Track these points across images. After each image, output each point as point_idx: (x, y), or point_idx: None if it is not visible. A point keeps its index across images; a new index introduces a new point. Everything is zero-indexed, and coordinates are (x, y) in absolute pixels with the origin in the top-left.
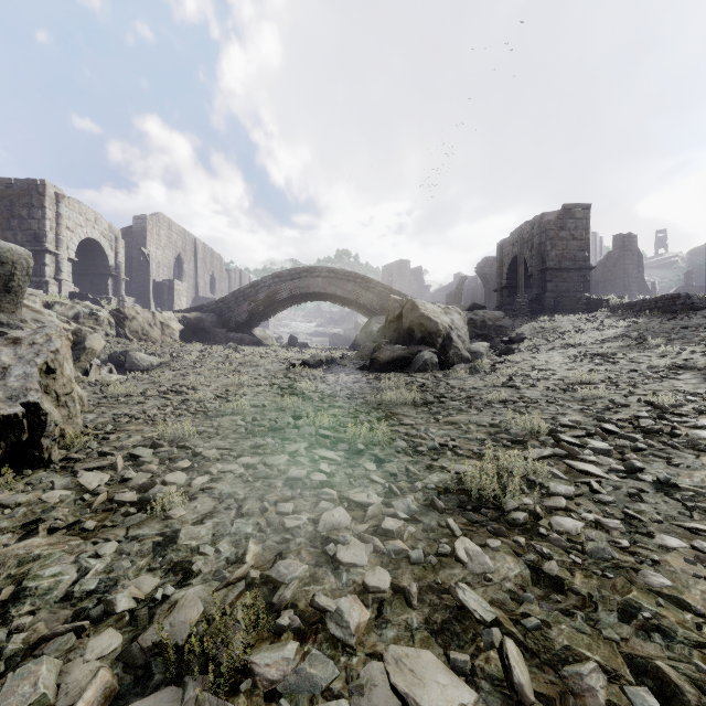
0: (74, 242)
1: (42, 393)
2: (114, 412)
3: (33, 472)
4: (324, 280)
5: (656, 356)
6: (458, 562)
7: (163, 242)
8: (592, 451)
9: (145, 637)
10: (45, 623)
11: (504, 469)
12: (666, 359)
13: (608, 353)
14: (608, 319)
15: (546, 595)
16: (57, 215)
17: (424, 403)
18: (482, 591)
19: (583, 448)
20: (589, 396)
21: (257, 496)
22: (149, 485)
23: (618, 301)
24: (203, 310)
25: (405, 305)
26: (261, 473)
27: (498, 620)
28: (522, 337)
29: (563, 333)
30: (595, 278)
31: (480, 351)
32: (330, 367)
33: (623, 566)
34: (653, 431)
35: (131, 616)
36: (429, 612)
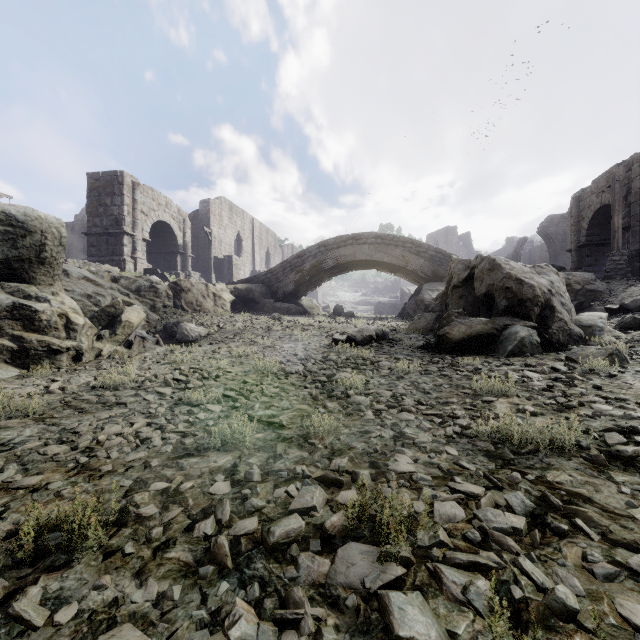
0: (148, 224)
1: None
2: (70, 422)
3: None
4: (371, 247)
5: None
6: None
7: (225, 222)
8: None
9: None
10: None
11: None
12: None
13: None
14: None
15: None
16: (134, 201)
17: (609, 453)
18: None
19: None
20: None
21: None
22: None
23: None
24: (253, 281)
25: (478, 264)
26: None
27: None
28: None
29: None
30: None
31: (598, 324)
32: (381, 344)
33: None
34: None
35: None
36: None
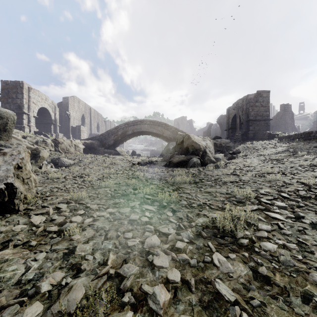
0: (36, 109)
1: (15, 178)
2: (51, 186)
3: (10, 215)
4: (148, 125)
5: (303, 160)
6: (214, 266)
7: (76, 108)
8: (277, 207)
9: (54, 307)
10: (5, 297)
11: (235, 216)
12: (308, 161)
13: (279, 159)
14: (278, 143)
15: (261, 286)
16: (29, 97)
17: (194, 182)
18: (228, 283)
19: (272, 205)
20: (273, 179)
21: (115, 229)
22: (63, 223)
23: (283, 135)
24: (93, 139)
25: (185, 136)
26: (117, 217)
27: (237, 300)
28: (238, 151)
29: (257, 149)
30: (271, 124)
31: (219, 158)
32: (150, 165)
33: (300, 270)
34: (306, 197)
35: (49, 294)
36: (201, 295)
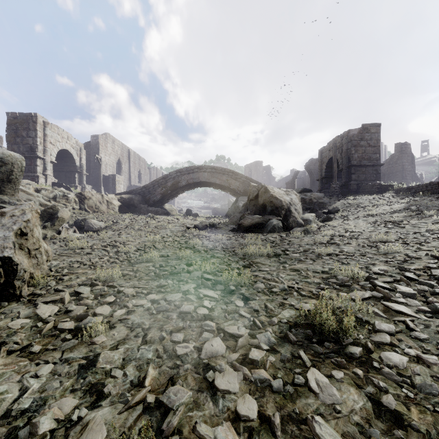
0: (54, 151)
1: (18, 249)
2: (70, 259)
3: (8, 304)
4: (209, 174)
5: (431, 223)
6: (311, 391)
7: (109, 151)
8: (401, 294)
9: None
10: None
11: (338, 309)
12: (438, 224)
13: (396, 220)
14: (393, 198)
15: (389, 430)
16: (44, 135)
17: (274, 255)
18: (334, 423)
19: (393, 291)
20: (389, 251)
21: (158, 326)
22: (83, 316)
23: (399, 186)
24: (133, 193)
25: (260, 189)
26: (162, 308)
27: None
28: (336, 209)
29: (363, 207)
30: (382, 171)
31: (309, 219)
32: (212, 229)
33: None
34: None
35: (51, 436)
36: None
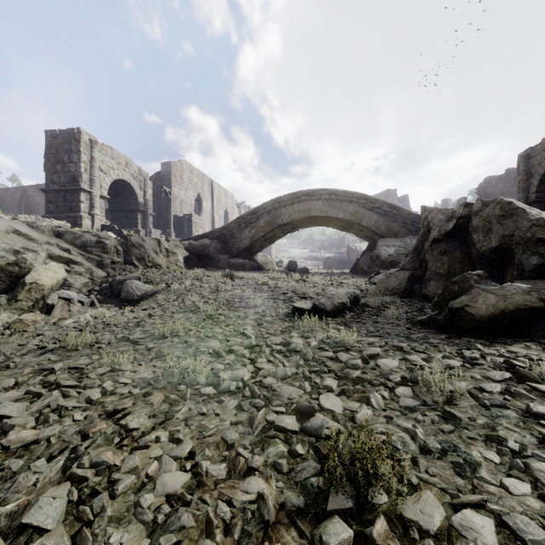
0: (106, 182)
1: None
2: None
3: None
4: (325, 203)
5: None
6: None
7: (186, 183)
8: None
9: None
10: None
11: None
12: None
13: None
14: None
15: None
16: (91, 159)
17: None
18: None
19: None
20: None
21: None
22: None
23: None
24: (209, 237)
25: (478, 211)
26: None
27: None
28: None
29: None
30: None
31: None
32: (357, 314)
33: None
34: None
35: None
36: None
